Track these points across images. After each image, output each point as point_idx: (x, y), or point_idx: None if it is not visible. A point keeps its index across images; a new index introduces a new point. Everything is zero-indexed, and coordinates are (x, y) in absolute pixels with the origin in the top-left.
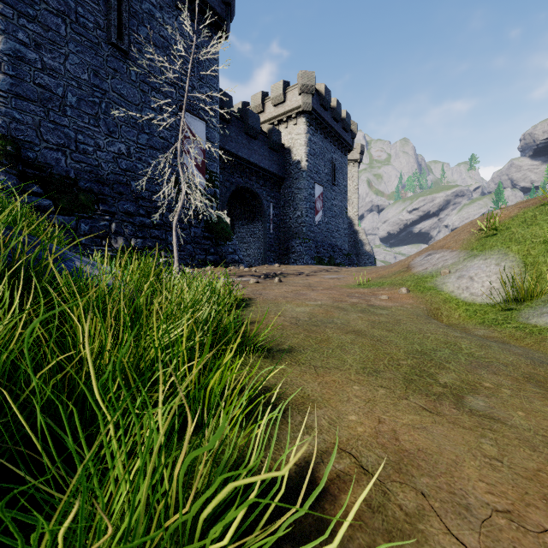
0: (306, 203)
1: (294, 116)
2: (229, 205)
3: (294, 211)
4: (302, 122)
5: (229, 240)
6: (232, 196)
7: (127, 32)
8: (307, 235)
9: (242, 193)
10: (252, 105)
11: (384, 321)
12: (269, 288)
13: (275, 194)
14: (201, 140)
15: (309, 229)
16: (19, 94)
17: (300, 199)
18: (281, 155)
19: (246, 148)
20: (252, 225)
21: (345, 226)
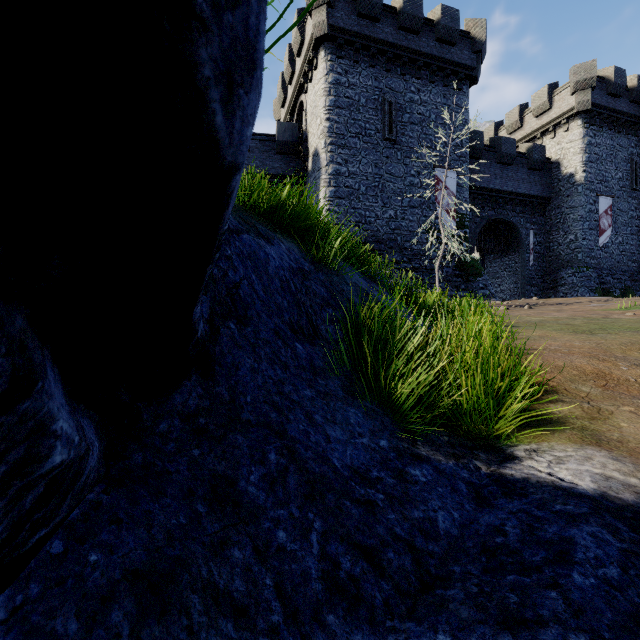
0: (583, 223)
1: (563, 121)
2: (478, 240)
3: (564, 235)
4: (576, 126)
5: (480, 276)
6: (482, 230)
7: (395, 125)
8: (585, 263)
9: (494, 225)
10: (506, 124)
11: (600, 322)
12: (516, 311)
13: (537, 219)
14: (452, 189)
15: (588, 255)
16: (338, 196)
17: (573, 219)
18: (545, 172)
19: (498, 178)
20: (506, 258)
21: None
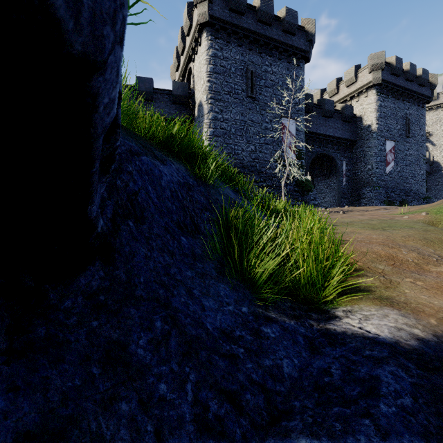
0: (376, 158)
1: (364, 90)
2: (310, 167)
3: (364, 165)
4: (372, 94)
5: (311, 191)
6: (312, 161)
7: (255, 87)
8: (377, 184)
9: (320, 158)
10: (328, 91)
11: (388, 222)
12: (335, 215)
13: (347, 154)
14: (293, 132)
15: (379, 179)
16: (215, 135)
17: (370, 155)
18: (353, 123)
19: (323, 126)
20: (328, 180)
21: (422, 172)
